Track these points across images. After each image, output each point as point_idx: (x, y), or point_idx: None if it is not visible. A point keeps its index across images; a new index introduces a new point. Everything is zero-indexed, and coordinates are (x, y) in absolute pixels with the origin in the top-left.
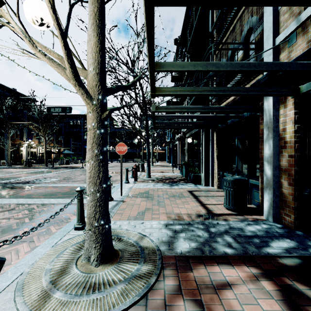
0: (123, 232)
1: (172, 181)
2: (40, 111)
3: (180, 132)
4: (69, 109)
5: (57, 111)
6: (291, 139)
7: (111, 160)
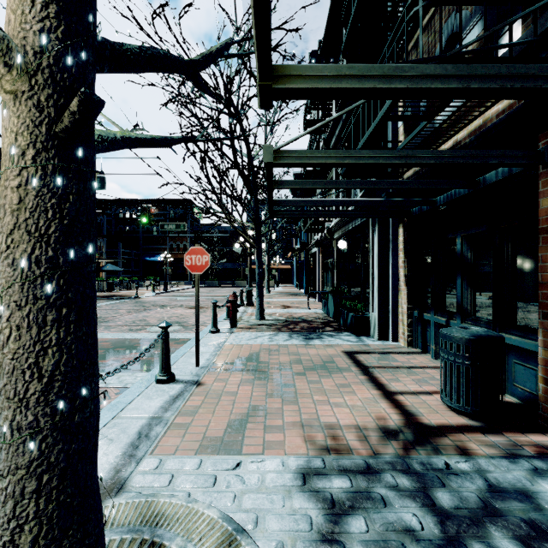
0: (174, 512)
1: (309, 327)
2: None
3: (321, 230)
4: (100, 182)
5: None
6: None
7: (192, 282)
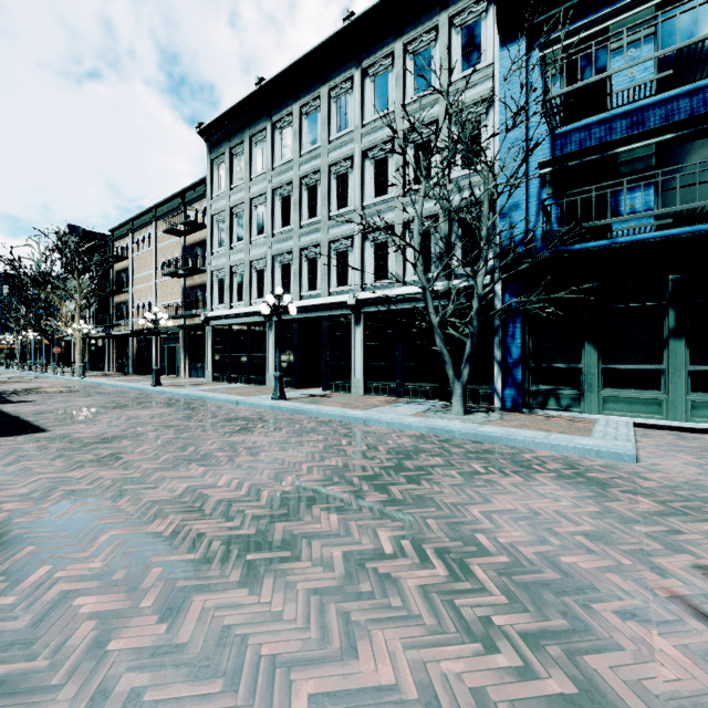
0: None
1: None
2: None
3: None
4: None
5: None
6: (136, 349)
7: None
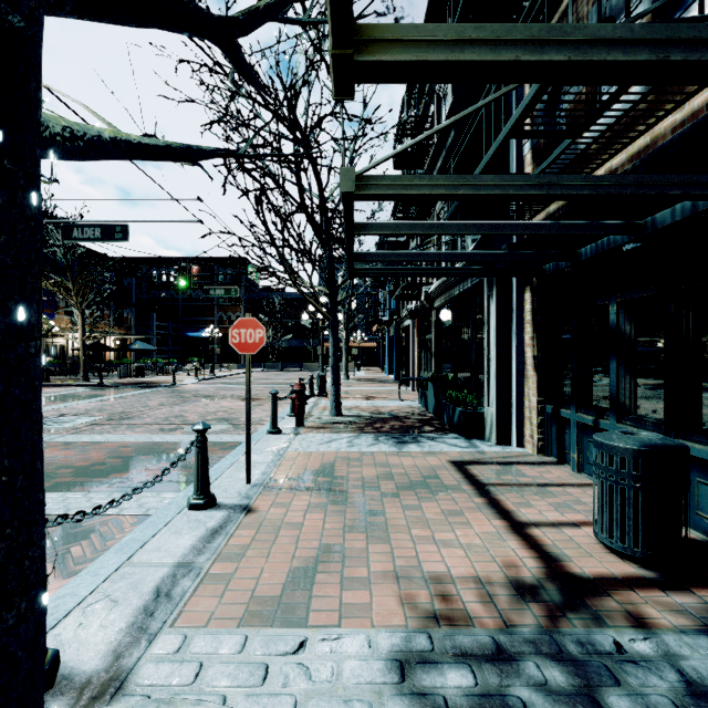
0: None
1: (401, 427)
2: (69, 244)
3: (417, 296)
4: (121, 231)
5: (89, 235)
6: None
7: None
